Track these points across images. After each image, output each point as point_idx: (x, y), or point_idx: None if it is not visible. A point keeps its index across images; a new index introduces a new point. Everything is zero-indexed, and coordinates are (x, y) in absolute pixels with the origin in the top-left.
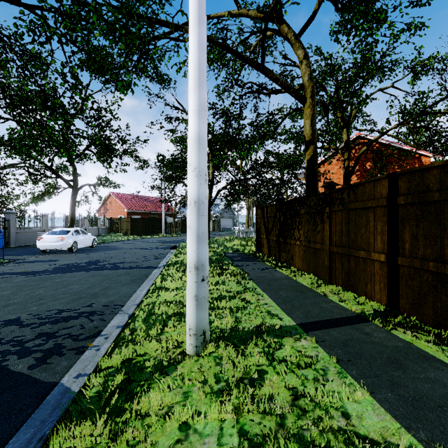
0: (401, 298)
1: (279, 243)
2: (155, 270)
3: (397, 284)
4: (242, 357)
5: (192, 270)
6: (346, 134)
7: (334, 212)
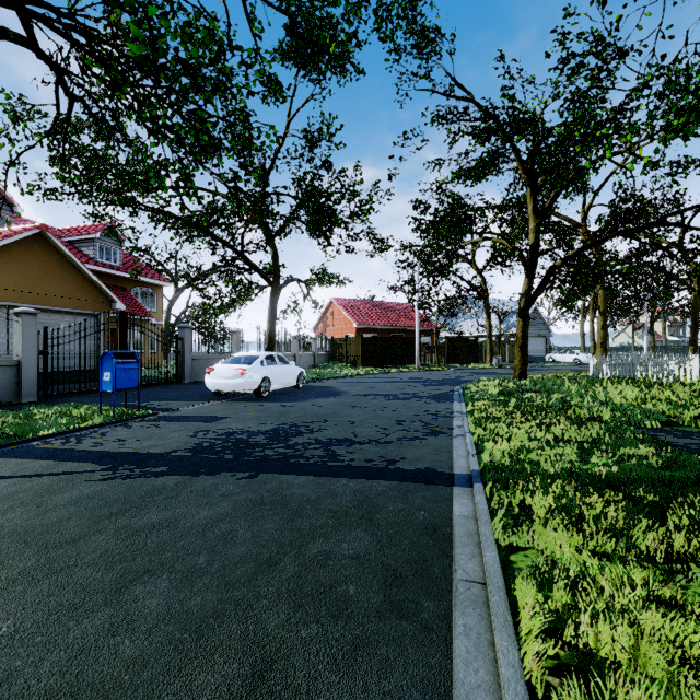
0: None
1: None
2: (458, 499)
3: None
4: None
5: None
6: None
7: None
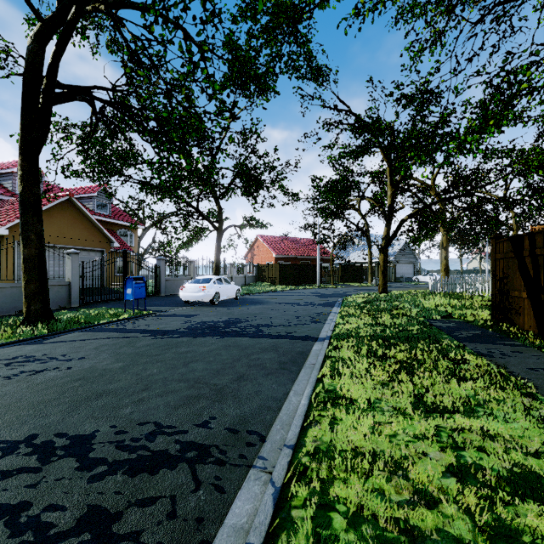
0: None
1: None
2: (316, 345)
3: None
4: None
5: None
6: None
7: None
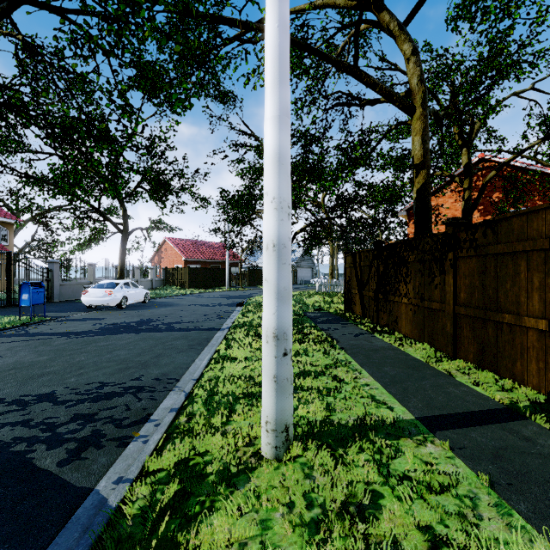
0: None
1: (377, 301)
2: (218, 333)
3: None
4: (342, 467)
5: (270, 340)
6: (466, 155)
7: (460, 259)
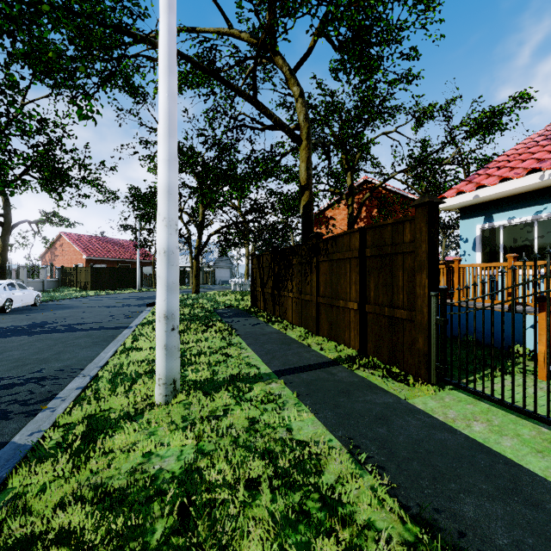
0: (368, 342)
1: (274, 296)
2: (125, 331)
3: (365, 330)
4: (212, 401)
5: (162, 320)
6: (350, 177)
7: (321, 262)
